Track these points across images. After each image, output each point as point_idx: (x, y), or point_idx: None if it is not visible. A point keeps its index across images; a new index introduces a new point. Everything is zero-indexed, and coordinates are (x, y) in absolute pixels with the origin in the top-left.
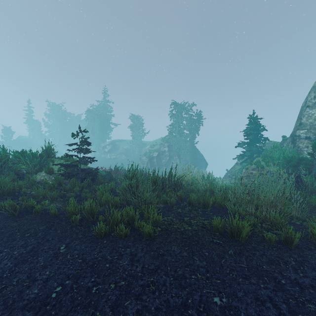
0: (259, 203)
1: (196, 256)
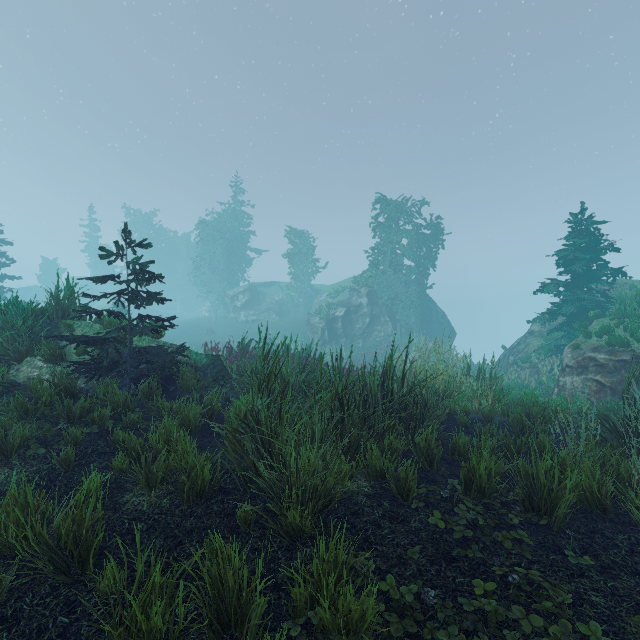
0: None
1: None
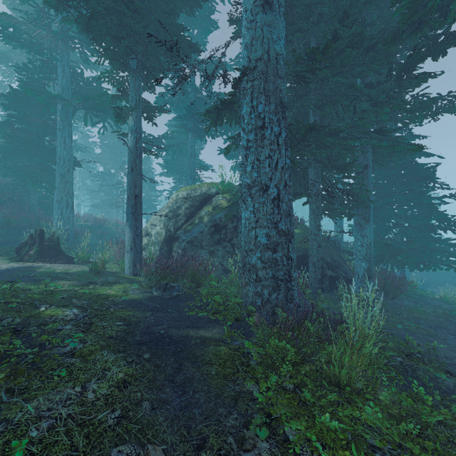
0: None
1: None
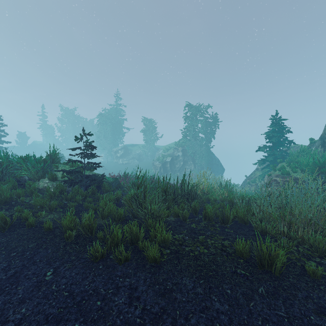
0: (293, 219)
1: (215, 295)
